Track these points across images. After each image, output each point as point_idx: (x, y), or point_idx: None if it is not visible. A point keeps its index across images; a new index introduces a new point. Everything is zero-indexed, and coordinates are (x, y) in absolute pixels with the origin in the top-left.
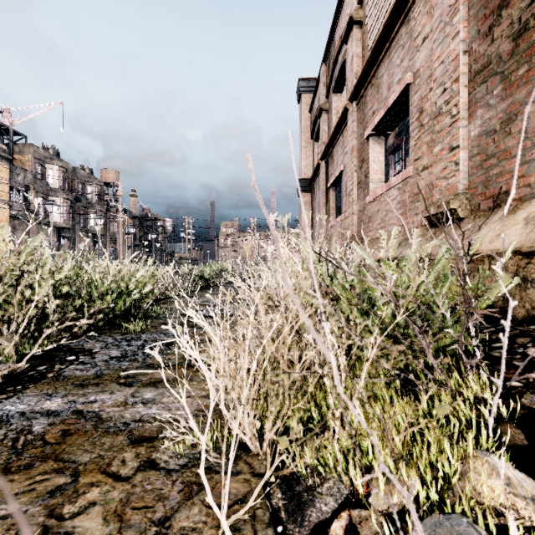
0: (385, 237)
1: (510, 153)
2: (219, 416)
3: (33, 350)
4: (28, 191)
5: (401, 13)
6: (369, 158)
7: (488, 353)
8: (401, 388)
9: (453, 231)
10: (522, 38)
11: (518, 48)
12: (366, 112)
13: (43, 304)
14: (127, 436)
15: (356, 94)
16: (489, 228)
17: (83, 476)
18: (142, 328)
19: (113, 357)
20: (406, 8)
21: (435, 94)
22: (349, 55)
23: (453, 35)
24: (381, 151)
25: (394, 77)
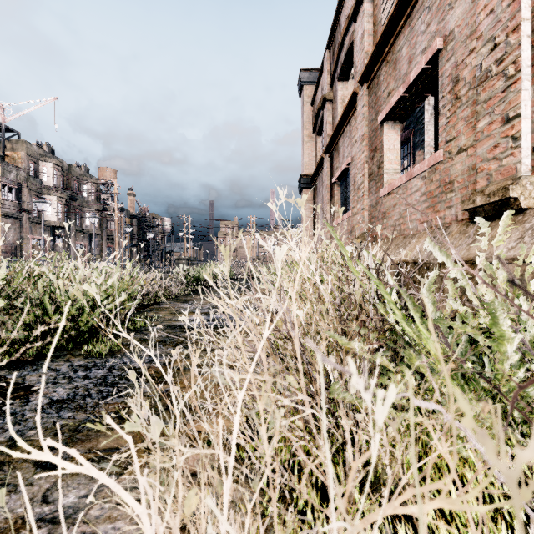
0: (487, 231)
1: None
2: None
3: None
4: (21, 188)
5: None
6: (384, 146)
7: None
8: None
9: None
10: None
11: None
12: (379, 94)
13: None
14: None
15: (367, 74)
16: None
17: None
18: (111, 349)
19: (53, 401)
20: None
21: (479, 54)
22: (359, 33)
23: None
24: (397, 138)
25: (416, 47)
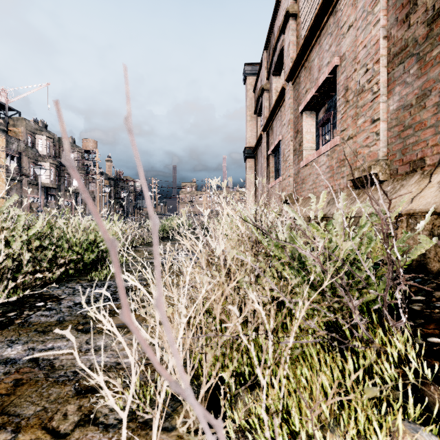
0: (315, 200)
1: (425, 124)
2: (162, 364)
3: (0, 300)
4: (21, 157)
5: (330, 6)
6: (303, 129)
7: (408, 306)
8: (329, 345)
9: (381, 201)
10: (436, 23)
11: (432, 32)
12: (300, 91)
13: (20, 255)
14: (74, 387)
15: (292, 75)
16: (406, 190)
17: (23, 433)
18: (106, 276)
19: (77, 303)
20: (334, 1)
21: (358, 74)
22: (286, 43)
23: (374, 23)
24: (313, 124)
25: (323, 60)
